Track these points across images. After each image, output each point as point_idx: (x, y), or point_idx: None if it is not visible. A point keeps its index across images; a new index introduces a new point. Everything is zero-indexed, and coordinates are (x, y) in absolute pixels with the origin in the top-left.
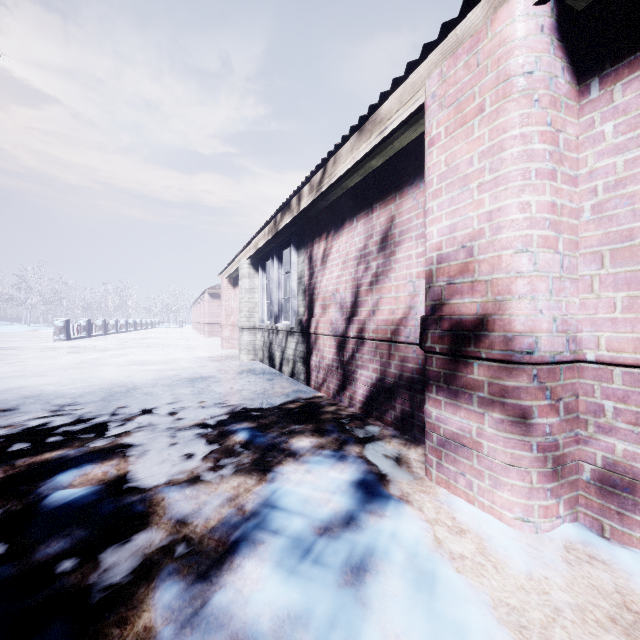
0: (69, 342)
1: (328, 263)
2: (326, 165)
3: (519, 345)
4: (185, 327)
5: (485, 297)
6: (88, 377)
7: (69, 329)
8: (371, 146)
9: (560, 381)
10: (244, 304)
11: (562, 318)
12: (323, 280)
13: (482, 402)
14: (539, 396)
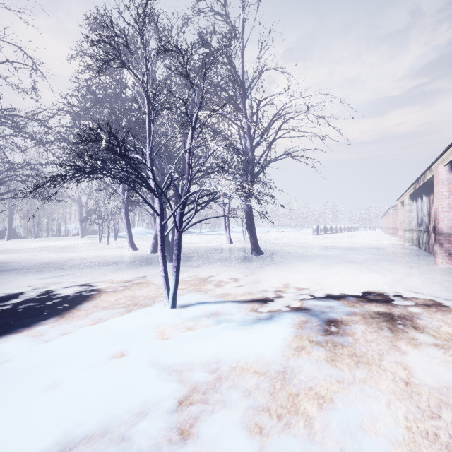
0: (318, 236)
1: (433, 204)
2: (424, 174)
3: (439, 231)
4: (377, 231)
5: (437, 221)
6: (338, 245)
7: (318, 230)
8: (430, 176)
9: (451, 238)
10: (406, 218)
11: (450, 225)
12: (432, 210)
13: (437, 242)
14: (445, 240)
